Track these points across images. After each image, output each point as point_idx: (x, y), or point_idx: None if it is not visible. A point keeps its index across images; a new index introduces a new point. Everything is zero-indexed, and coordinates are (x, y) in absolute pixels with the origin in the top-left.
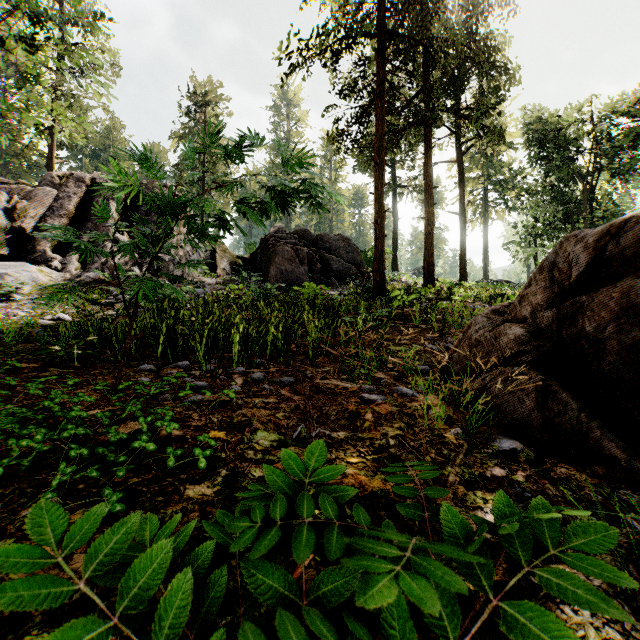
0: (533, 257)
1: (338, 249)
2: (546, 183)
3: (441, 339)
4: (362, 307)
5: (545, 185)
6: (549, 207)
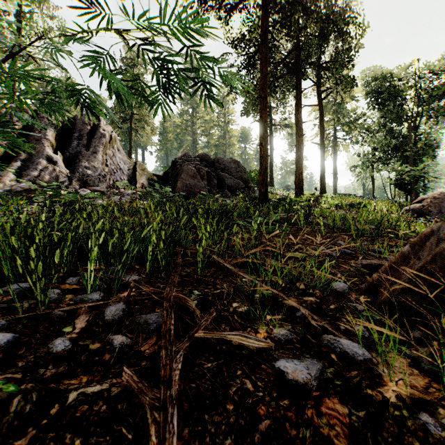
0: (371, 177)
1: (230, 169)
2: (381, 123)
3: (335, 243)
4: (252, 212)
5: (380, 124)
6: (384, 140)
